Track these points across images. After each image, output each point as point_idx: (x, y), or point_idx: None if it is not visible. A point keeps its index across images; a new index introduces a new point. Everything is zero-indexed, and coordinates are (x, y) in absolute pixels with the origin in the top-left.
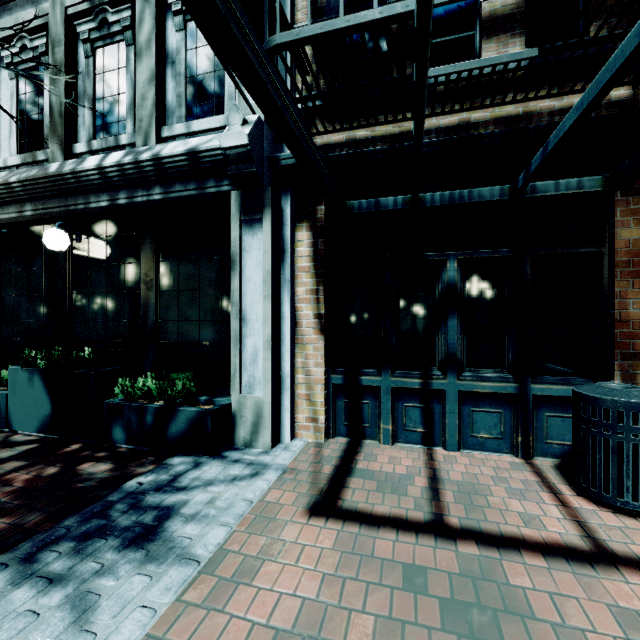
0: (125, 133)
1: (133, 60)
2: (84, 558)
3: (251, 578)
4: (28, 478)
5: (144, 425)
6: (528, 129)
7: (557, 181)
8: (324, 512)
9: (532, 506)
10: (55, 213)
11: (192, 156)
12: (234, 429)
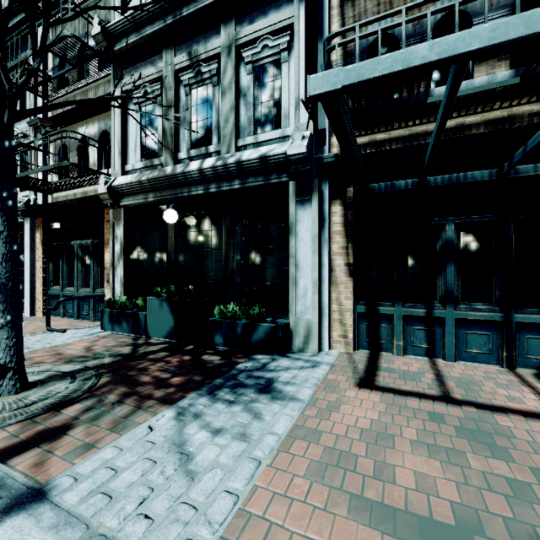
0: (212, 144)
1: (217, 96)
2: (239, 395)
3: (336, 411)
4: (178, 361)
5: (235, 334)
6: (512, 129)
7: (535, 165)
8: (367, 387)
9: (515, 393)
10: (168, 199)
11: (263, 159)
12: (291, 340)
